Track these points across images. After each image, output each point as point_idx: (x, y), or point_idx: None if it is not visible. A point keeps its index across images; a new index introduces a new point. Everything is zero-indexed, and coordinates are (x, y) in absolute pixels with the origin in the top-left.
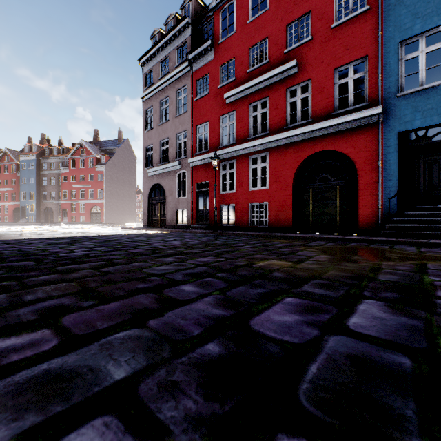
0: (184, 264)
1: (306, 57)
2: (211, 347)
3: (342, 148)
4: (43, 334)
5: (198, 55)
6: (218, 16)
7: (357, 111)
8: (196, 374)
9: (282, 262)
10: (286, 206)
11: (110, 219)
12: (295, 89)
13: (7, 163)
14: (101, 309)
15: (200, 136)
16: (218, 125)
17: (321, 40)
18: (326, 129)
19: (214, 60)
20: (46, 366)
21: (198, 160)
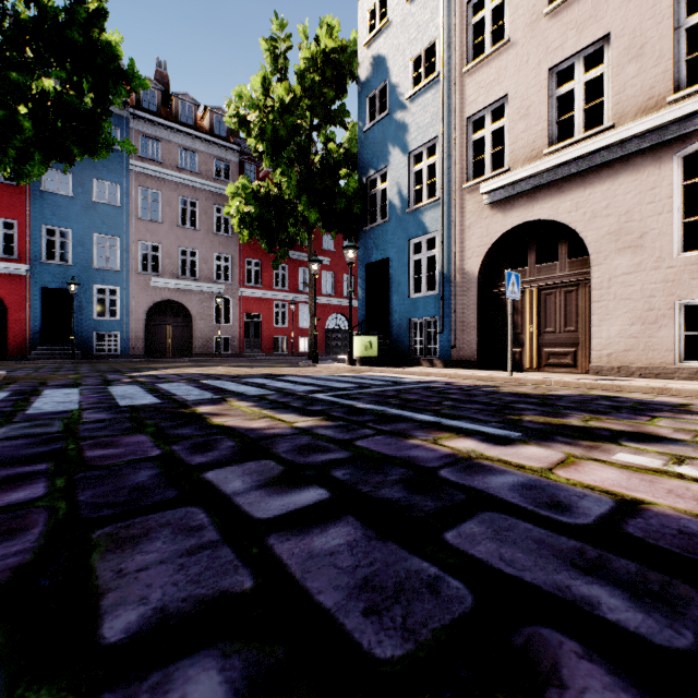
0: None
1: None
2: None
3: None
4: None
5: None
6: None
7: (9, 261)
8: None
9: None
10: None
11: None
12: None
13: None
14: None
15: None
16: None
17: None
18: None
19: None
20: None
21: None
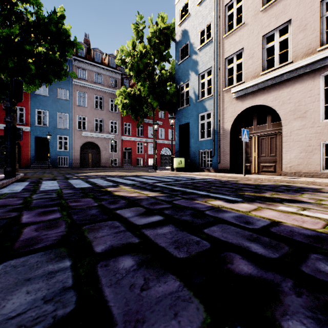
0: None
1: None
2: None
3: None
4: None
5: None
6: None
7: (21, 125)
8: None
9: None
10: None
11: None
12: None
13: None
14: None
15: None
16: None
17: None
18: None
19: None
20: None
21: None
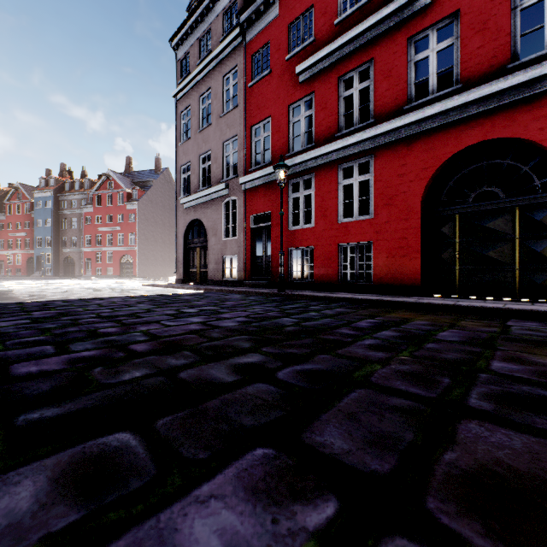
0: None
1: None
2: None
3: (530, 131)
4: None
5: (255, 14)
6: None
7: None
8: None
9: None
10: (407, 247)
11: (145, 272)
12: None
13: (19, 202)
14: None
15: (257, 143)
16: (285, 121)
17: None
18: (495, 97)
19: (279, 17)
20: None
21: (255, 178)
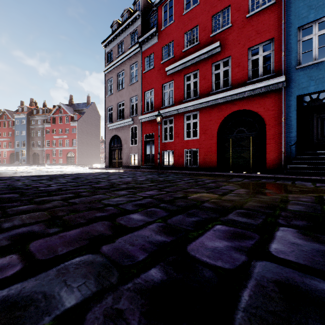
0: (134, 197)
1: (227, 40)
2: (153, 273)
3: (254, 108)
4: (11, 259)
5: (146, 39)
6: (160, 9)
7: (266, 80)
8: (139, 301)
9: (210, 195)
10: (212, 151)
11: (81, 161)
12: (218, 65)
13: (5, 120)
14: (64, 235)
15: (147, 99)
16: (160, 91)
17: (238, 26)
18: (242, 93)
19: (158, 42)
20: (6, 293)
21: (146, 117)
